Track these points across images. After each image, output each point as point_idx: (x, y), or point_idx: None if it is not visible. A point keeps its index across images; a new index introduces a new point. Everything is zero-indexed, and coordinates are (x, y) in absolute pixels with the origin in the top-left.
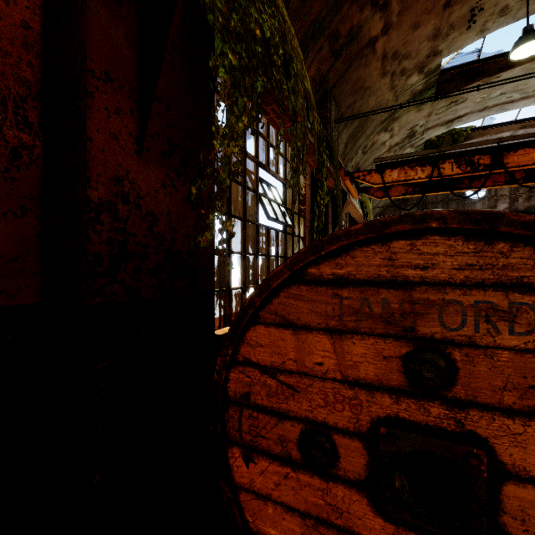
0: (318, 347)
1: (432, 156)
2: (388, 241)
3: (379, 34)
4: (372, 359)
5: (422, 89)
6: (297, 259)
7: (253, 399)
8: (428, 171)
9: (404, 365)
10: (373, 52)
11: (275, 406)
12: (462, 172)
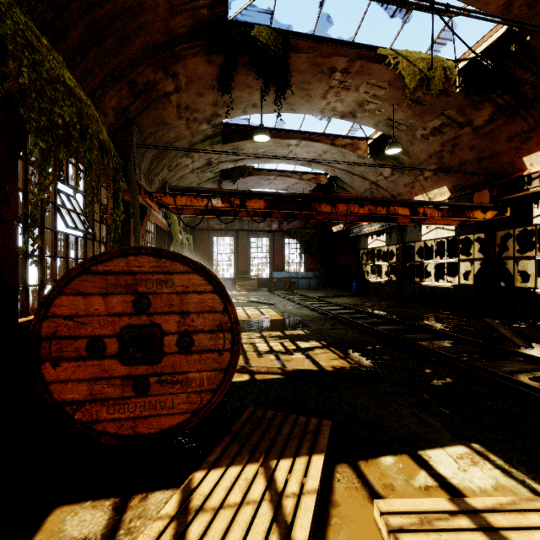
0: (96, 302)
1: (209, 192)
2: (127, 256)
3: (173, 91)
4: (121, 303)
5: (212, 134)
6: (85, 263)
7: (59, 334)
8: (205, 202)
9: (133, 304)
10: (169, 101)
11: (73, 334)
12: (225, 207)
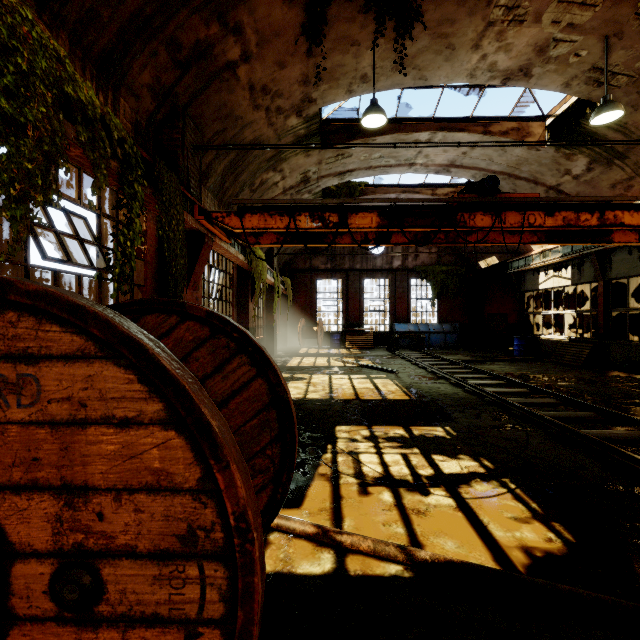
0: None
1: (292, 207)
2: None
3: (239, 60)
4: None
5: (305, 133)
6: None
7: None
8: (286, 222)
9: None
10: (236, 78)
11: None
12: (316, 227)
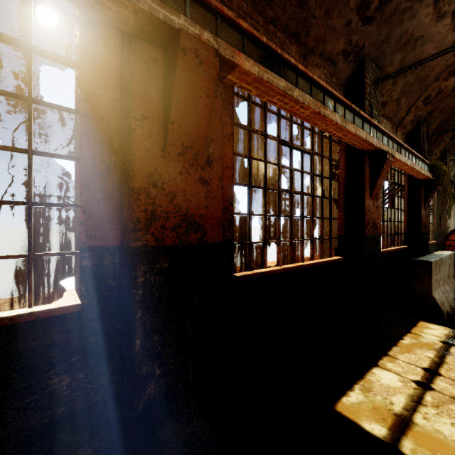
0: None
1: None
2: None
3: None
4: None
5: None
6: None
7: (451, 245)
8: None
9: None
10: None
11: None
12: None
